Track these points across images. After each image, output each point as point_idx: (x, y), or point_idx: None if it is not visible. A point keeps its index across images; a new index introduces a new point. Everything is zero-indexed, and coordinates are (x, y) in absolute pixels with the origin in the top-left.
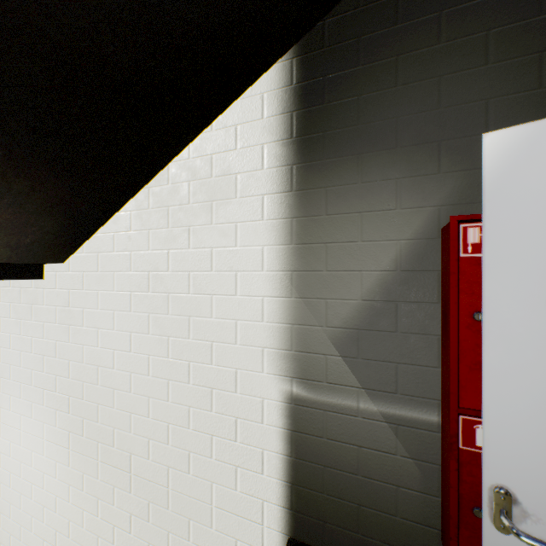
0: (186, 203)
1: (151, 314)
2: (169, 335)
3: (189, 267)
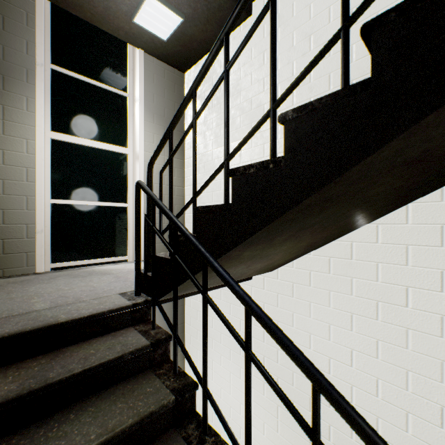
0: (436, 245)
1: (380, 341)
2: (407, 369)
3: (442, 310)
